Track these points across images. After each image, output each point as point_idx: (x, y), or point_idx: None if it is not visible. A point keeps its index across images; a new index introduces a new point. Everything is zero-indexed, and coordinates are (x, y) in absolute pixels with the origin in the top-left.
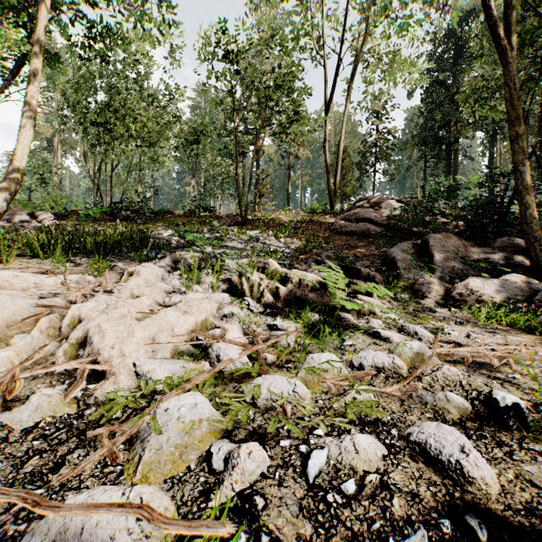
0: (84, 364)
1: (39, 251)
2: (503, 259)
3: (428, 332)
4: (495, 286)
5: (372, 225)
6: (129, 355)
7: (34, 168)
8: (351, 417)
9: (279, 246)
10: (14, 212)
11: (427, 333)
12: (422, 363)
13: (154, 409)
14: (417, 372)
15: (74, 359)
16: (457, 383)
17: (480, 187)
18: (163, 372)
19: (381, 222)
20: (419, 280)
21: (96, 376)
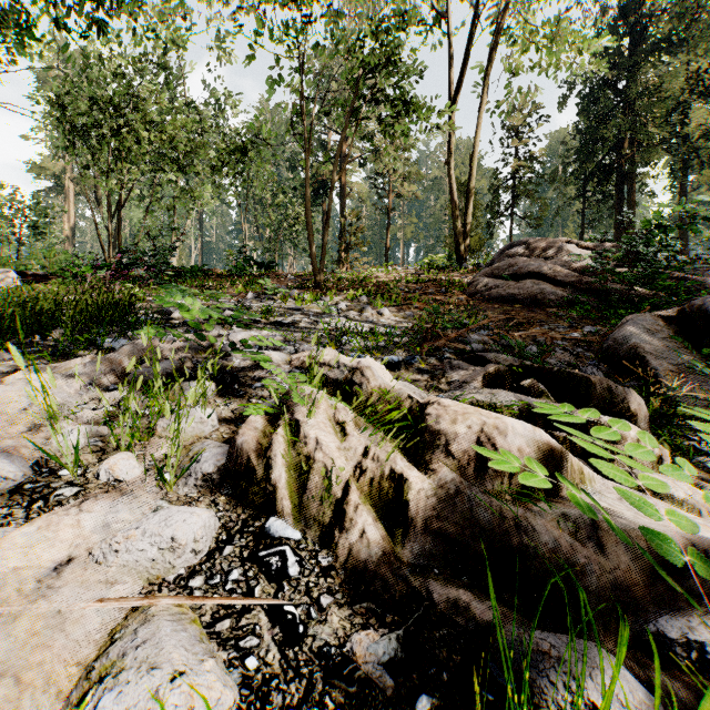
0: None
1: None
2: None
3: None
4: None
5: (548, 284)
6: None
7: (23, 211)
8: None
9: (379, 323)
10: None
11: None
12: None
13: None
14: None
15: None
16: None
17: None
18: None
19: (563, 278)
20: None
21: None
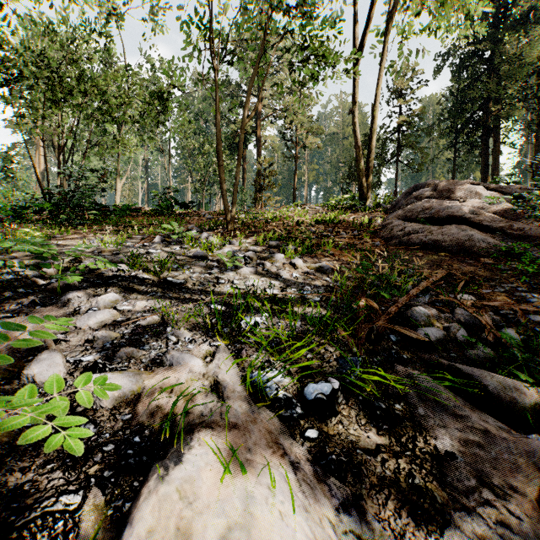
0: None
1: None
2: None
3: None
4: None
5: (475, 230)
6: None
7: None
8: None
9: (292, 280)
10: None
11: None
12: None
13: None
14: None
15: None
16: None
17: None
18: None
19: (489, 223)
20: None
21: None
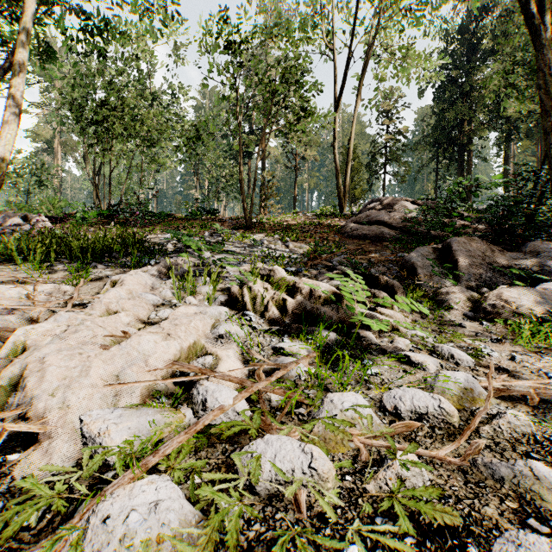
0: (6, 422)
1: (15, 257)
2: (536, 265)
3: (467, 354)
4: (533, 297)
5: (386, 228)
6: (75, 405)
7: (31, 169)
8: (406, 528)
9: (285, 251)
10: (6, 214)
11: (465, 356)
12: (472, 403)
13: (88, 514)
14: (475, 422)
15: (3, 408)
16: (530, 437)
17: (507, 186)
18: (121, 433)
19: (396, 225)
20: (443, 289)
21: (26, 437)
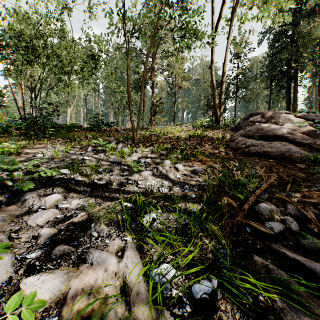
0: None
1: None
2: None
3: None
4: None
5: (291, 145)
6: None
7: None
8: None
9: (176, 180)
10: None
11: None
12: None
13: None
14: None
15: None
16: None
17: None
18: None
19: (300, 140)
20: None
21: None
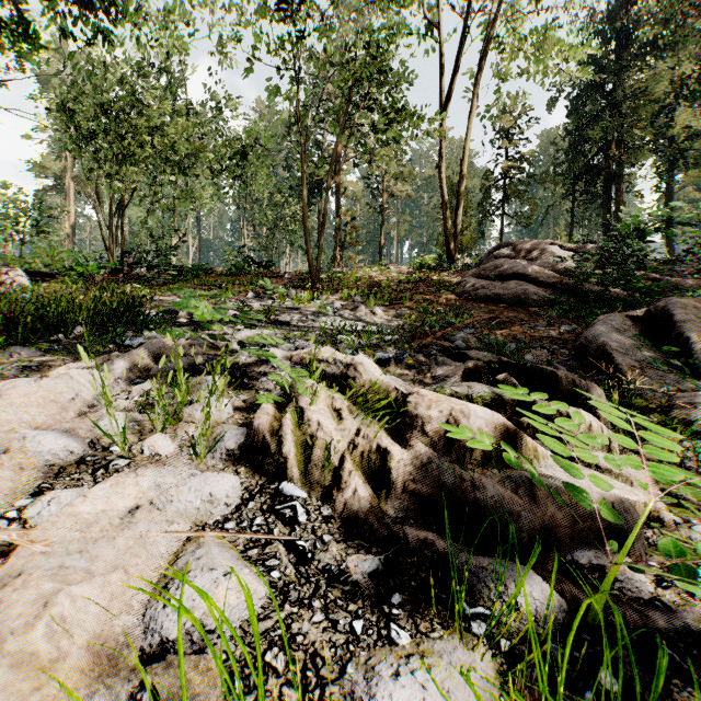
0: None
1: None
2: None
3: None
4: None
5: (530, 285)
6: None
7: (26, 210)
8: None
9: (372, 322)
10: None
11: None
12: None
13: None
14: None
15: None
16: None
17: None
18: None
19: (545, 279)
20: (679, 397)
21: None
